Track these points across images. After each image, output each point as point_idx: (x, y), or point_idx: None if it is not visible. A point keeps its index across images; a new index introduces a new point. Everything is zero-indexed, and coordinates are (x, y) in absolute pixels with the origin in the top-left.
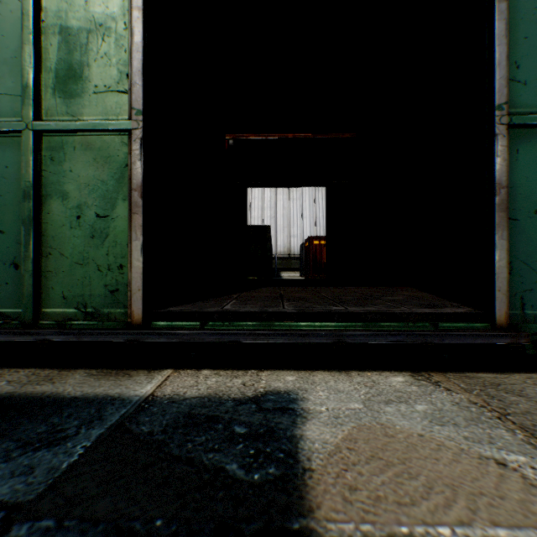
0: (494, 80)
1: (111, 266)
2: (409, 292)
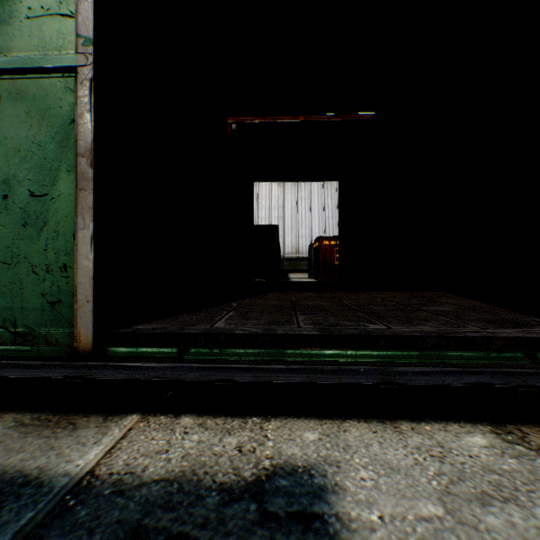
0: None
1: (50, 266)
2: (450, 299)
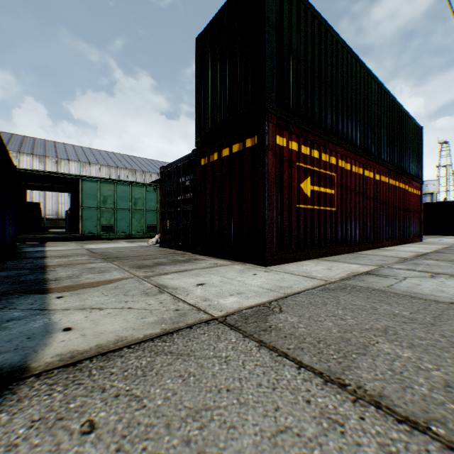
0: (80, 202)
1: None
2: None
